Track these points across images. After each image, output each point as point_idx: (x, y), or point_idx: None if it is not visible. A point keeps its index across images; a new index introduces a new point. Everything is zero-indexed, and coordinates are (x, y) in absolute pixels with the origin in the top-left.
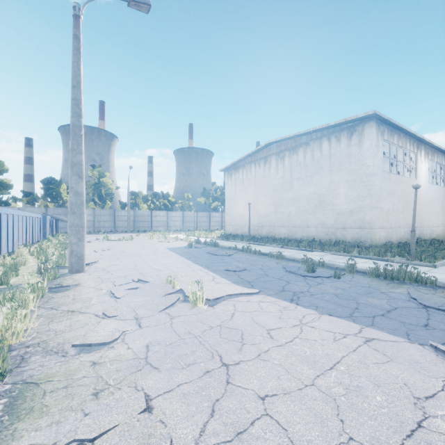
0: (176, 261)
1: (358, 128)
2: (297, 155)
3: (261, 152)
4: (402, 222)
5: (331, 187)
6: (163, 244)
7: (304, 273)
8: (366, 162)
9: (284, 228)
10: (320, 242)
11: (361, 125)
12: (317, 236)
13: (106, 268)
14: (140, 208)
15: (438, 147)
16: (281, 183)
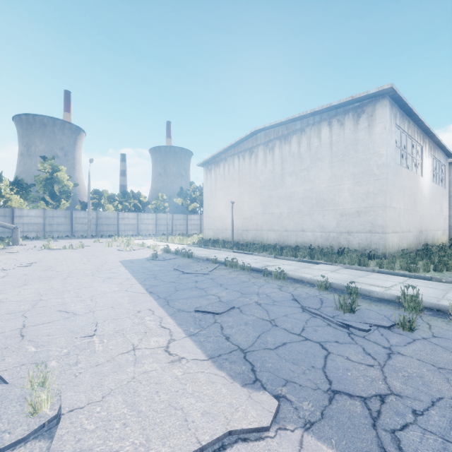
0: (119, 287)
1: (367, 108)
2: (289, 144)
3: (245, 142)
4: (411, 225)
5: (332, 182)
6: (120, 254)
7: (337, 314)
8: (378, 150)
9: (273, 232)
10: (322, 250)
11: (371, 105)
12: (315, 241)
13: None
14: (105, 209)
15: (440, 141)
16: (271, 179)
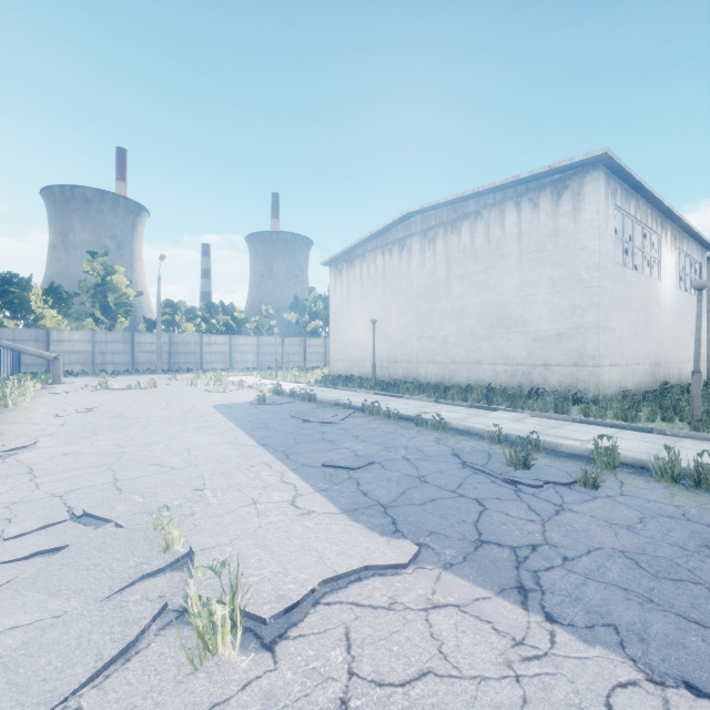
0: (220, 438)
1: (572, 183)
2: (458, 234)
3: (393, 231)
4: (642, 355)
5: (521, 291)
6: (211, 396)
7: (507, 471)
8: (588, 244)
9: (435, 365)
10: (505, 391)
11: (577, 177)
12: (495, 379)
13: (38, 466)
14: (182, 330)
15: (691, 227)
16: (431, 286)
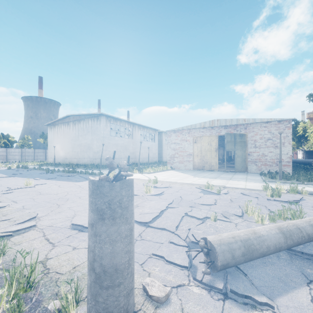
0: None
1: (99, 117)
2: (80, 124)
3: (66, 119)
4: (123, 156)
5: (92, 141)
6: None
7: (45, 173)
8: (102, 132)
9: (75, 159)
10: (82, 165)
11: (100, 116)
12: (87, 162)
13: None
14: None
15: (144, 126)
16: (75, 137)
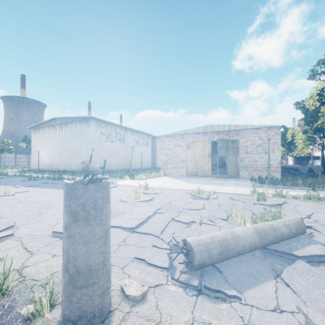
0: None
1: (89, 121)
2: (68, 127)
3: (52, 122)
4: (114, 162)
5: (80, 145)
6: None
7: (28, 180)
8: (91, 136)
9: (62, 165)
10: (70, 171)
11: (89, 120)
12: (75, 168)
13: None
14: None
15: (137, 130)
16: (61, 141)
